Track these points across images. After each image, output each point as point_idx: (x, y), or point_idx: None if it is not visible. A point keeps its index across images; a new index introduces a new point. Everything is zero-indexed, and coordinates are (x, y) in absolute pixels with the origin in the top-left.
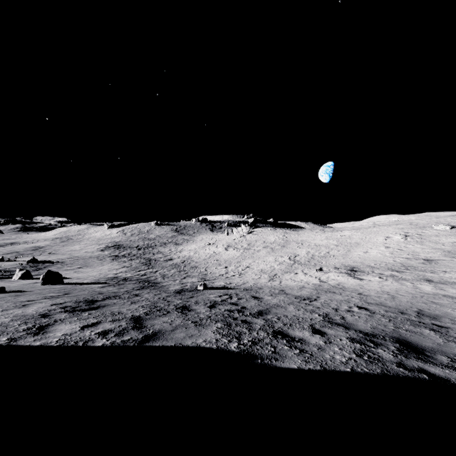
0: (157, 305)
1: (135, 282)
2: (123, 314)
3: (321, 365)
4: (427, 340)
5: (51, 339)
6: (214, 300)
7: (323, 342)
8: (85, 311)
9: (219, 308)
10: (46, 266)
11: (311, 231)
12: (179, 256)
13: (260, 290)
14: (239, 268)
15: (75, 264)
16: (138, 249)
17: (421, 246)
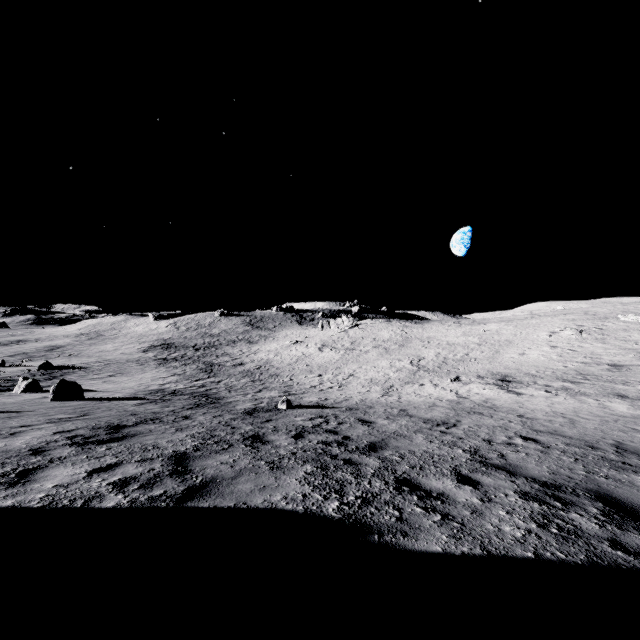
0: (214, 433)
1: (188, 397)
2: (160, 449)
3: (482, 545)
4: None
5: (33, 494)
6: (302, 425)
7: (479, 499)
8: (103, 443)
9: (310, 438)
10: (64, 374)
11: (442, 324)
12: (254, 359)
13: (370, 409)
14: (338, 377)
15: (105, 371)
16: (196, 350)
17: (603, 345)
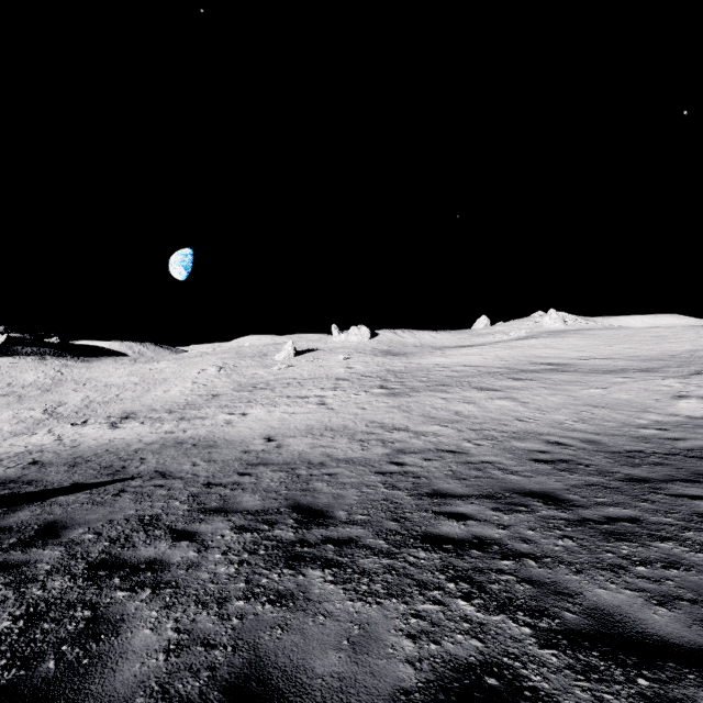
0: None
1: None
2: None
3: None
4: (43, 475)
5: None
6: None
7: None
8: None
9: None
10: None
11: (115, 362)
12: None
13: None
14: None
15: None
16: None
17: (227, 379)
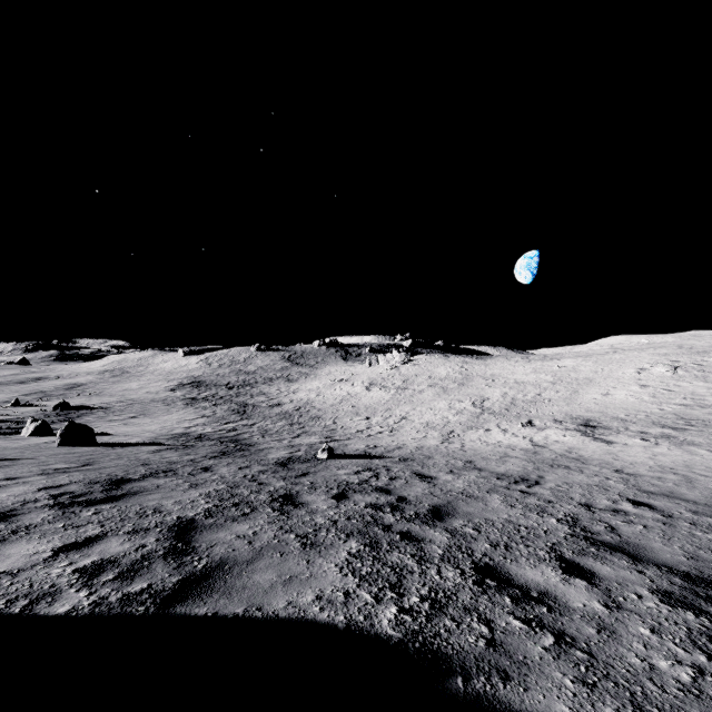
0: (236, 491)
1: (215, 443)
2: (162, 514)
3: (634, 700)
4: None
5: None
6: (346, 481)
7: (602, 604)
8: (93, 504)
9: (355, 499)
10: (81, 415)
11: (507, 359)
12: (293, 399)
13: (429, 460)
14: (389, 421)
15: (126, 412)
16: (228, 388)
17: (705, 384)
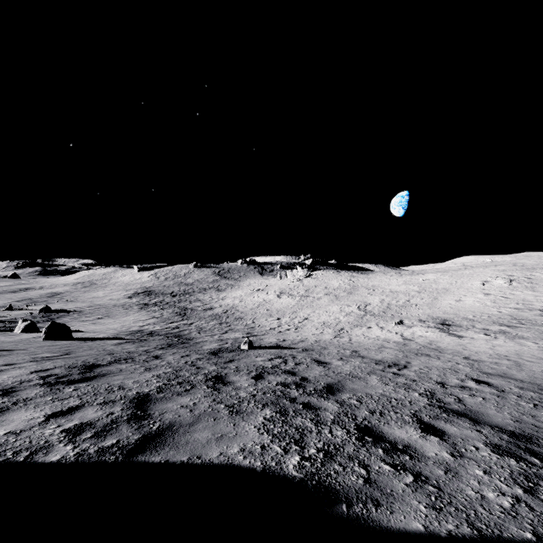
0: (179, 374)
1: (163, 337)
2: (125, 390)
3: (469, 520)
4: None
5: None
6: (262, 366)
7: (449, 454)
8: (73, 383)
9: (269, 379)
10: (60, 316)
11: (384, 274)
12: (222, 304)
13: (325, 350)
14: (294, 321)
15: (94, 314)
16: (172, 296)
17: (533, 292)
